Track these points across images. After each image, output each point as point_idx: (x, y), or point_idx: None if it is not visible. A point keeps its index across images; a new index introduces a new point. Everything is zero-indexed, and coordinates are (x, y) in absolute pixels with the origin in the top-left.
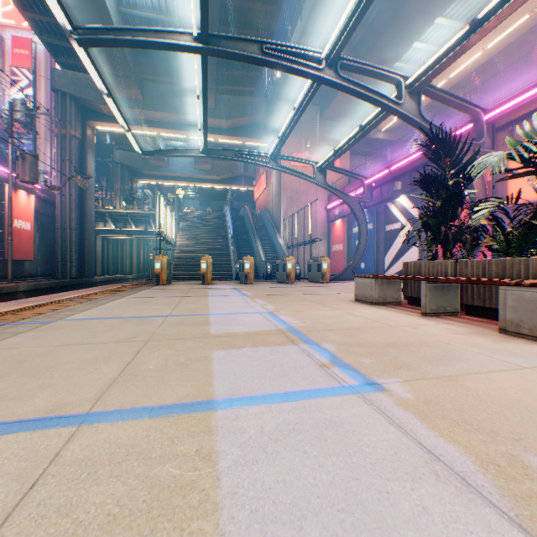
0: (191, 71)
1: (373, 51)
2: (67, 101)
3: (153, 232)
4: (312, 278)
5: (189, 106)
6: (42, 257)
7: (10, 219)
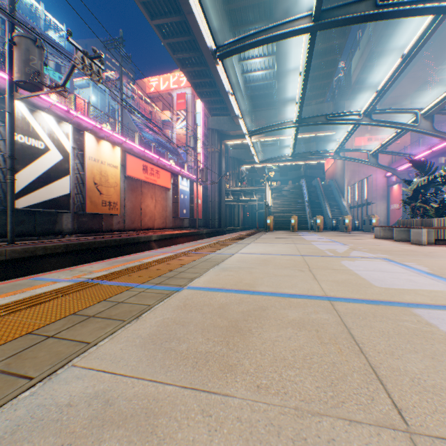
0: (281, 104)
1: (421, 59)
2: (213, 133)
3: (253, 200)
4: (365, 229)
5: (278, 121)
6: (202, 217)
7: (197, 199)
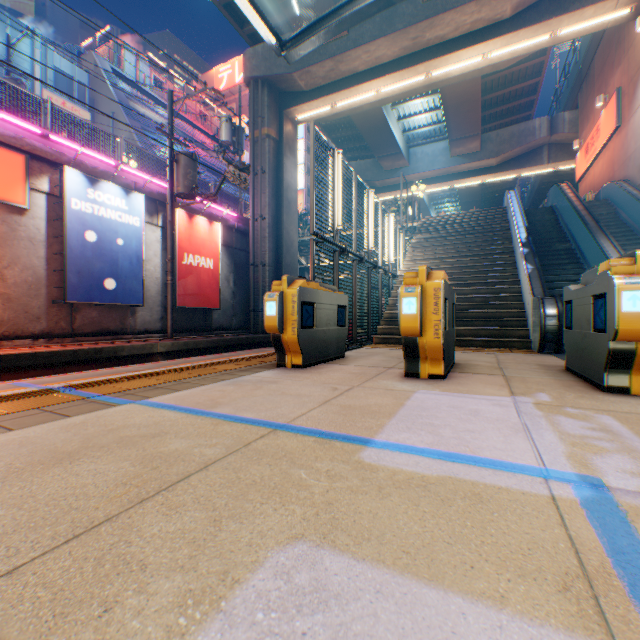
0: None
1: None
2: (258, 91)
3: None
4: None
5: (424, 3)
6: (237, 304)
7: (169, 251)
